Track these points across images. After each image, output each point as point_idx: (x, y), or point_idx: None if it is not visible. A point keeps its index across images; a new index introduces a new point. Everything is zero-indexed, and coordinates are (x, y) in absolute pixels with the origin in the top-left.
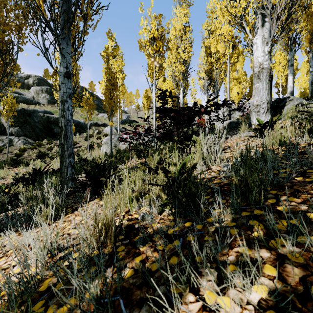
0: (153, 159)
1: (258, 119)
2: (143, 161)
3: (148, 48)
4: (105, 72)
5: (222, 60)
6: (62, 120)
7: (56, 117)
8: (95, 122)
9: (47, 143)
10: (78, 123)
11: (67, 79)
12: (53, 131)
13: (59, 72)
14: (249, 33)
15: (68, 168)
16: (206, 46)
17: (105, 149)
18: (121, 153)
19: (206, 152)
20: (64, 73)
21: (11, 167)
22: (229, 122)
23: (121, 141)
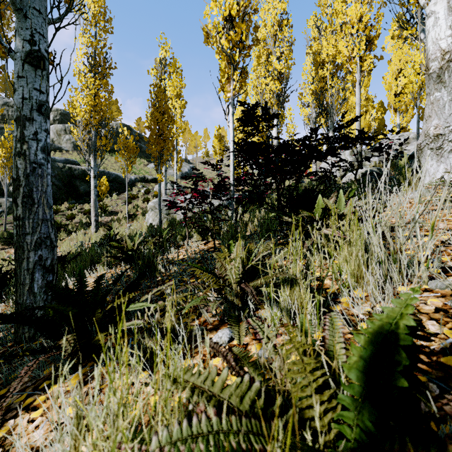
0: (230, 254)
1: None
2: (210, 246)
3: (220, 38)
4: (150, 92)
5: (346, 68)
6: (20, 162)
7: (83, 169)
8: (142, 175)
9: (67, 208)
10: (117, 178)
11: (32, 69)
12: (78, 190)
13: (13, 52)
14: None
15: (35, 273)
16: (315, 51)
17: (152, 218)
18: (176, 225)
19: (382, 246)
20: (25, 54)
21: (6, 246)
22: (364, 171)
23: (169, 208)
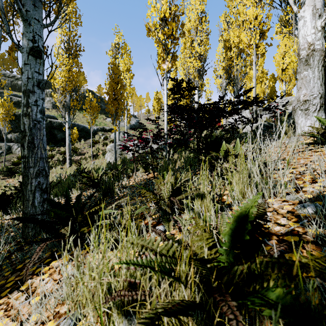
0: (164, 180)
1: (320, 118)
2: (150, 176)
3: (158, 32)
4: (108, 68)
5: (246, 52)
6: (25, 120)
7: (60, 122)
8: (102, 127)
9: (48, 150)
10: (84, 129)
11: (33, 58)
12: (56, 137)
13: (21, 47)
14: (293, 3)
15: (36, 193)
16: (225, 39)
17: (110, 157)
18: (127, 162)
19: (258, 174)
20: (29, 49)
21: (5, 177)
22: (258, 124)
23: (122, 150)
